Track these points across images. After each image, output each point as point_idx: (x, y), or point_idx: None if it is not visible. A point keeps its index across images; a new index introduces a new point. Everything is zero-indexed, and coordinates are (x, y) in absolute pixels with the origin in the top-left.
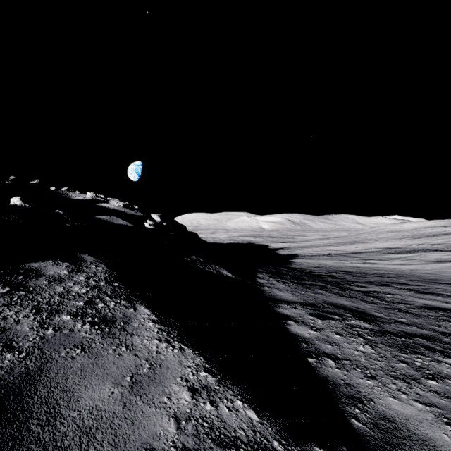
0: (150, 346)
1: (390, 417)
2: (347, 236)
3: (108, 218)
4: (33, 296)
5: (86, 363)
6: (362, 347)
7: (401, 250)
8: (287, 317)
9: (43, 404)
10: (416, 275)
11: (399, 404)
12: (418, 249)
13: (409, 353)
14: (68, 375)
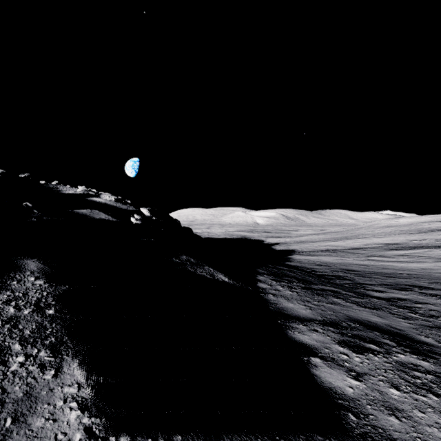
0: None
1: None
2: (343, 231)
3: (89, 211)
4: None
5: None
6: None
7: (403, 246)
8: (309, 349)
9: None
10: (433, 275)
11: None
12: (422, 245)
13: None
14: None
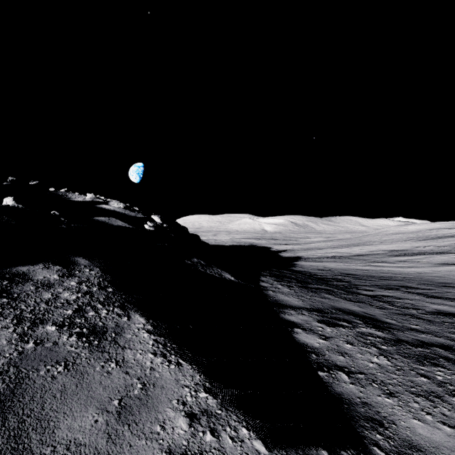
0: (143, 361)
1: (416, 444)
2: (351, 238)
3: (107, 219)
4: (16, 303)
5: (68, 384)
6: (377, 359)
7: (407, 252)
8: (294, 324)
9: (10, 438)
10: (424, 278)
11: (424, 428)
12: (425, 252)
13: (428, 365)
14: (45, 400)
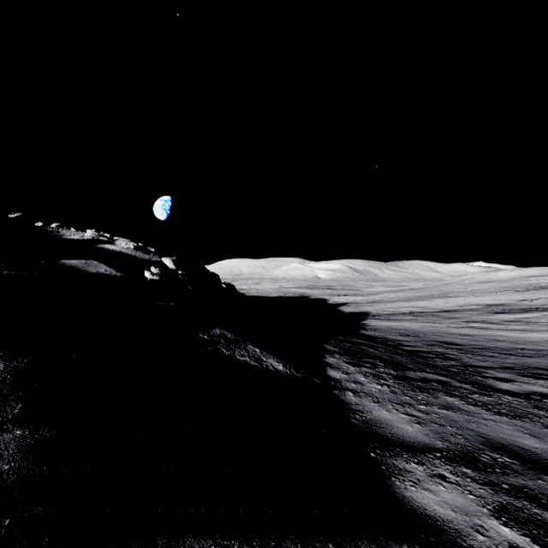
0: None
1: None
2: (427, 287)
3: (82, 263)
4: None
5: None
6: None
7: (511, 308)
8: (445, 536)
9: None
10: None
11: None
12: (536, 307)
13: None
14: None
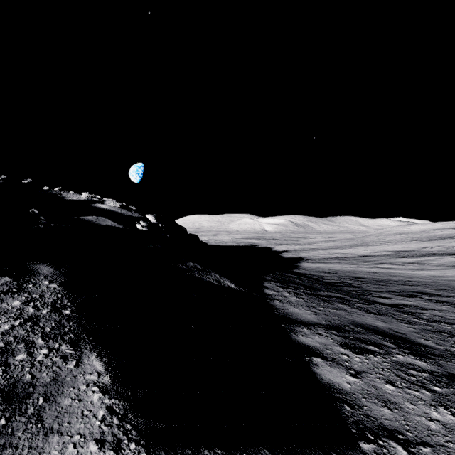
0: None
1: None
2: (353, 238)
3: (95, 218)
4: None
5: None
6: (436, 412)
7: (414, 253)
8: (311, 350)
9: None
10: (442, 282)
11: None
12: (433, 253)
13: None
14: None
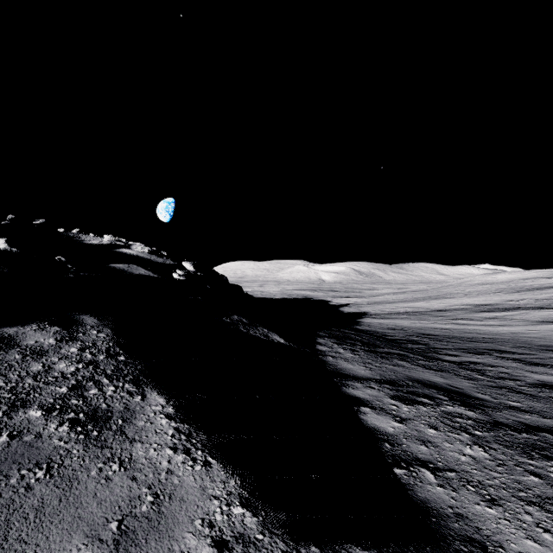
0: (158, 460)
1: None
2: (427, 289)
3: (126, 266)
4: None
5: (48, 498)
6: (470, 449)
7: (496, 307)
8: (360, 401)
9: None
10: (521, 339)
11: None
12: (519, 306)
13: (537, 458)
14: (12, 524)
